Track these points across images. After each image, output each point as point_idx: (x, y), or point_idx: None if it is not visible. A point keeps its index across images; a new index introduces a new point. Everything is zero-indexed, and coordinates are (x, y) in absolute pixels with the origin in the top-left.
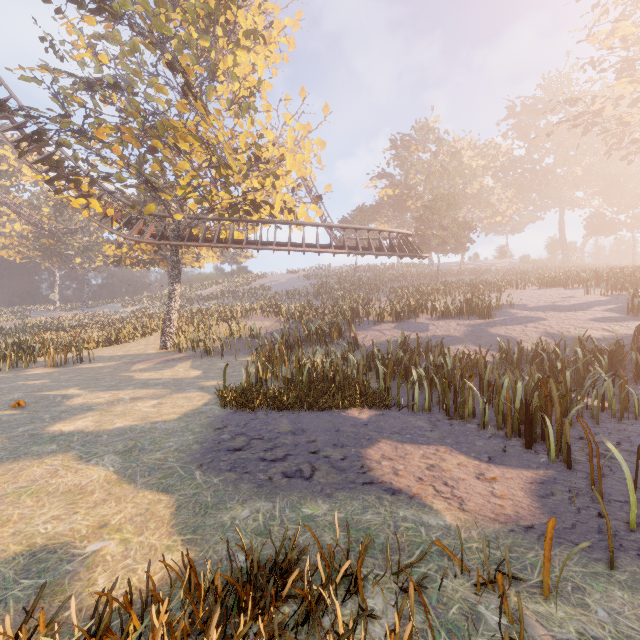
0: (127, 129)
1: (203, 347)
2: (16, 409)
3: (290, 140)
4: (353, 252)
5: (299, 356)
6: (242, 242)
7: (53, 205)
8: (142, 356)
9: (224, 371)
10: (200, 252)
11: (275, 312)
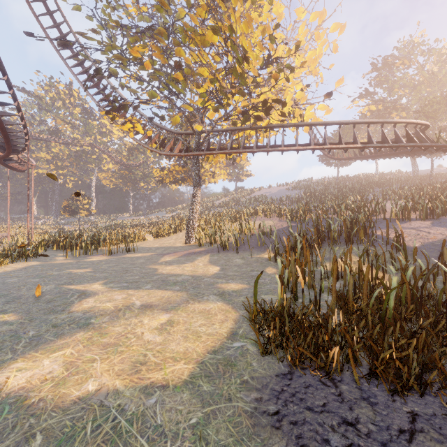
0: (156, 47)
1: (219, 242)
2: (20, 311)
3: (301, 36)
4: (369, 145)
5: (336, 258)
6: (252, 148)
7: (127, 149)
8: (171, 248)
9: (255, 280)
10: (215, 171)
11: (278, 212)
